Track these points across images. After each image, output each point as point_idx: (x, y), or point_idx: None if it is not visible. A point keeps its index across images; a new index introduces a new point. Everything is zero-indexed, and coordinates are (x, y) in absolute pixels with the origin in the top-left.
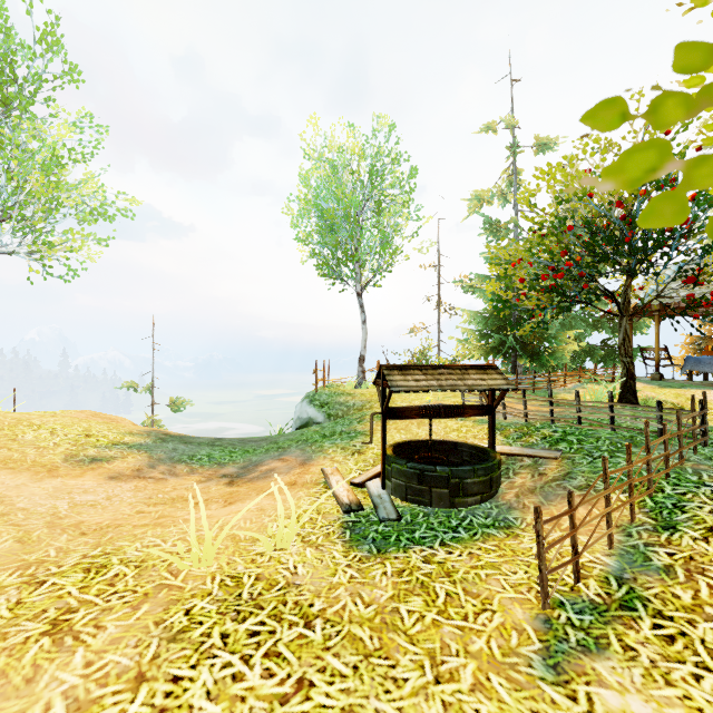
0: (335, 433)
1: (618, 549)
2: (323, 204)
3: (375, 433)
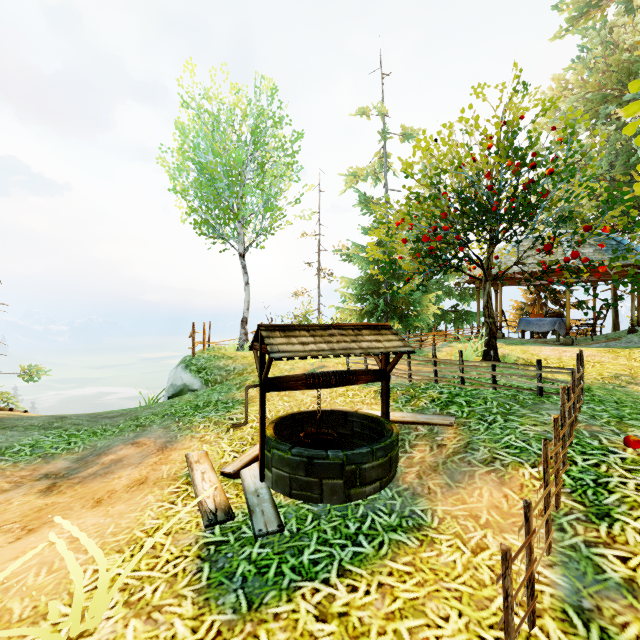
0: (210, 404)
1: (558, 554)
2: (202, 157)
3: (256, 402)
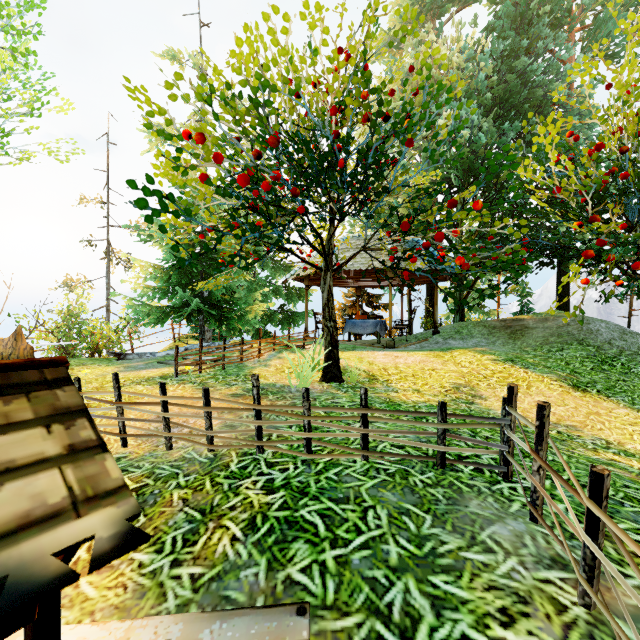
0: None
1: None
2: None
3: None
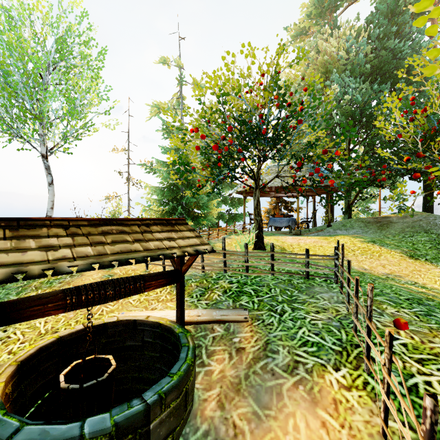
0: None
1: None
2: None
3: None
